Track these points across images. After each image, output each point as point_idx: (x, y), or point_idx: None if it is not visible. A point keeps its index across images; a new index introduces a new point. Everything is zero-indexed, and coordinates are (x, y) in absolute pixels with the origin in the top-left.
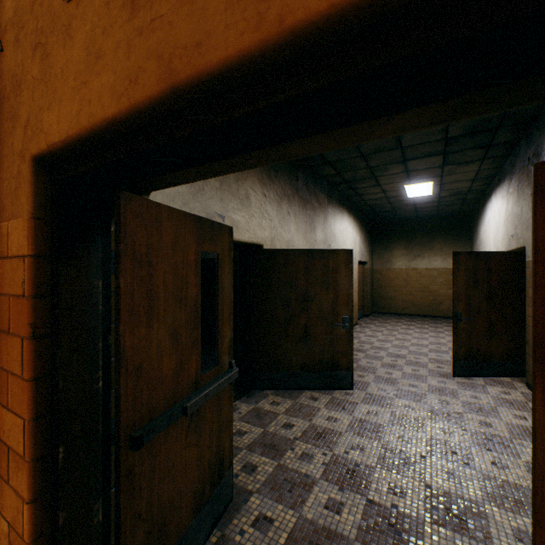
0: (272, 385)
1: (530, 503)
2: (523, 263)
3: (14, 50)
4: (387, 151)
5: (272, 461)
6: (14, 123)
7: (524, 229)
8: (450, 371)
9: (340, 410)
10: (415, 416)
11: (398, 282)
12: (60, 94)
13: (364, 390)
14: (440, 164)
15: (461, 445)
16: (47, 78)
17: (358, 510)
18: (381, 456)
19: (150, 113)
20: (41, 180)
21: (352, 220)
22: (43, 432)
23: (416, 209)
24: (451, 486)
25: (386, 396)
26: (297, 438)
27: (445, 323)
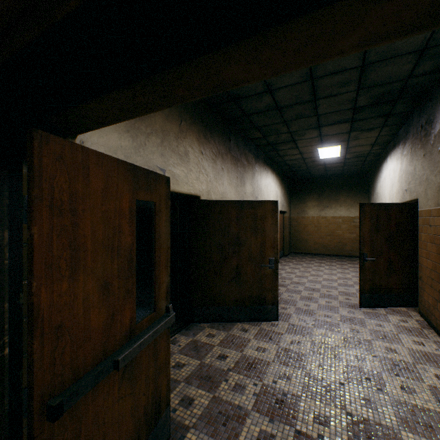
0: (208, 318)
1: (439, 427)
2: (416, 212)
3: None
4: (306, 117)
5: (207, 393)
6: None
7: (417, 184)
8: (357, 302)
9: (267, 340)
10: (332, 345)
11: (311, 228)
12: None
13: (287, 321)
14: (348, 130)
15: (373, 371)
16: None
17: None
18: (306, 385)
19: None
20: None
21: (275, 177)
22: None
23: (326, 169)
24: (369, 413)
25: (306, 326)
26: (230, 369)
27: (349, 261)
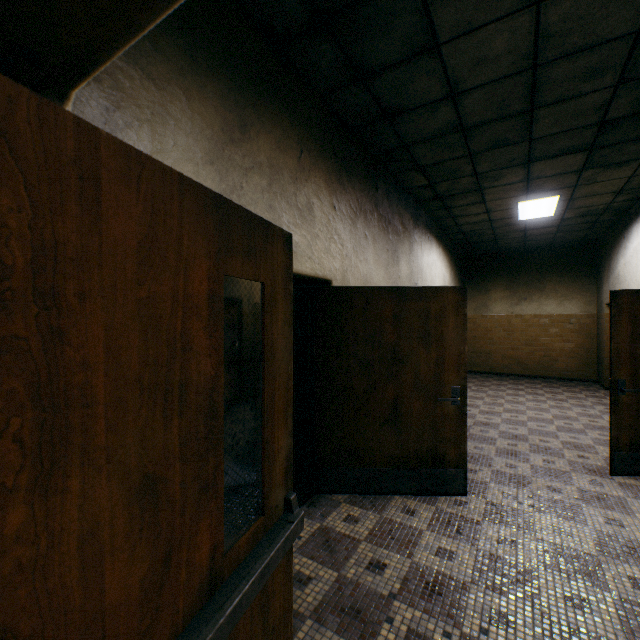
0: (344, 487)
1: None
2: None
3: None
4: (508, 146)
5: None
6: None
7: None
8: (601, 464)
9: (453, 534)
10: (579, 551)
11: (496, 332)
12: None
13: (482, 496)
14: (579, 167)
15: None
16: None
17: None
18: None
19: None
20: None
21: (442, 252)
22: None
23: (525, 238)
24: None
25: (518, 508)
26: (394, 593)
27: (564, 386)
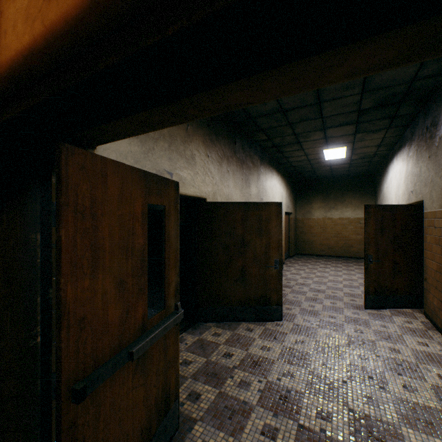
0: (214, 318)
1: (439, 424)
2: (421, 214)
3: None
4: (310, 120)
5: (214, 389)
6: None
7: (422, 186)
8: (362, 304)
9: (272, 339)
10: (336, 344)
11: (316, 229)
12: None
13: (291, 321)
14: (353, 132)
15: (376, 370)
16: None
17: (291, 435)
18: (309, 382)
19: (70, 41)
20: None
21: (280, 179)
22: None
23: (332, 170)
24: (371, 410)
25: (310, 326)
26: (236, 366)
27: (355, 262)
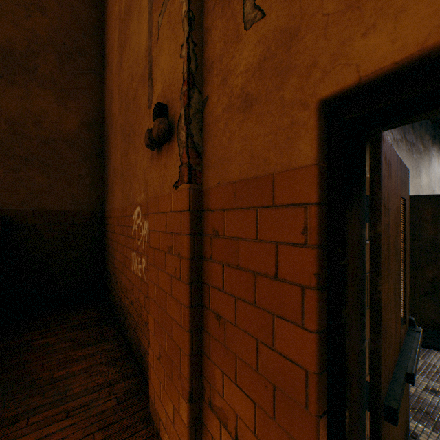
0: None
1: None
2: None
3: (283, 6)
4: None
5: (434, 433)
6: (284, 76)
7: None
8: None
9: None
10: None
11: None
12: (400, 2)
13: None
14: None
15: None
16: (360, 1)
17: None
18: None
19: None
20: (321, 125)
21: None
22: (322, 387)
23: None
24: None
25: None
26: None
27: None
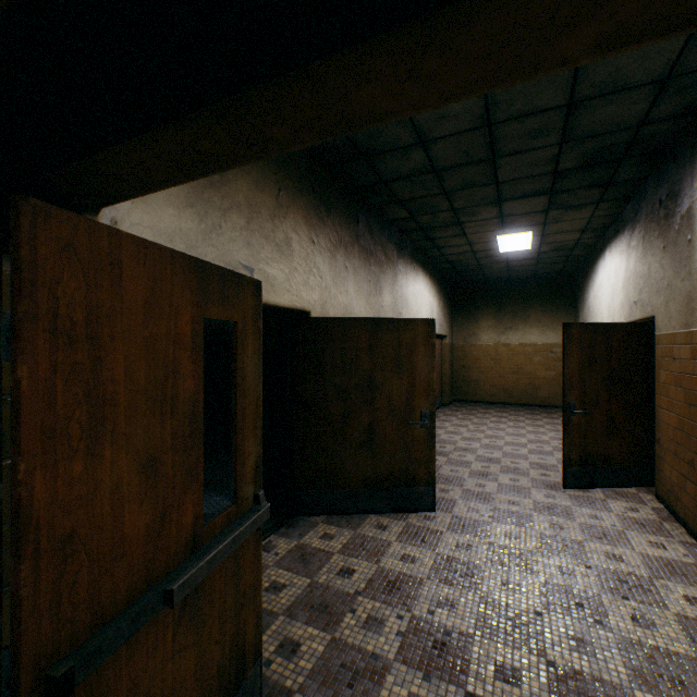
0: (323, 509)
1: (694, 683)
2: (651, 338)
3: None
4: (478, 187)
5: (322, 633)
6: None
7: (653, 293)
8: (559, 480)
9: (418, 543)
10: (522, 549)
11: (485, 361)
12: None
13: (449, 511)
14: (544, 208)
15: (588, 592)
16: None
17: None
18: (481, 616)
19: None
20: None
21: (429, 281)
22: None
23: (509, 268)
24: (583, 662)
25: (479, 519)
26: (360, 591)
27: (545, 413)
